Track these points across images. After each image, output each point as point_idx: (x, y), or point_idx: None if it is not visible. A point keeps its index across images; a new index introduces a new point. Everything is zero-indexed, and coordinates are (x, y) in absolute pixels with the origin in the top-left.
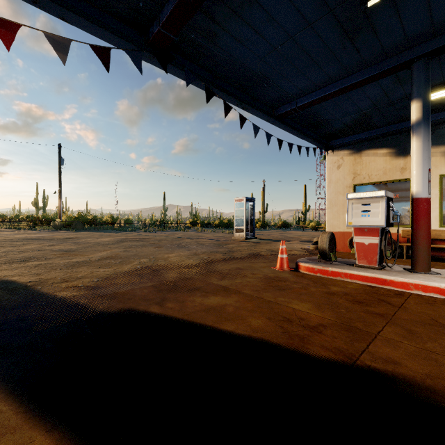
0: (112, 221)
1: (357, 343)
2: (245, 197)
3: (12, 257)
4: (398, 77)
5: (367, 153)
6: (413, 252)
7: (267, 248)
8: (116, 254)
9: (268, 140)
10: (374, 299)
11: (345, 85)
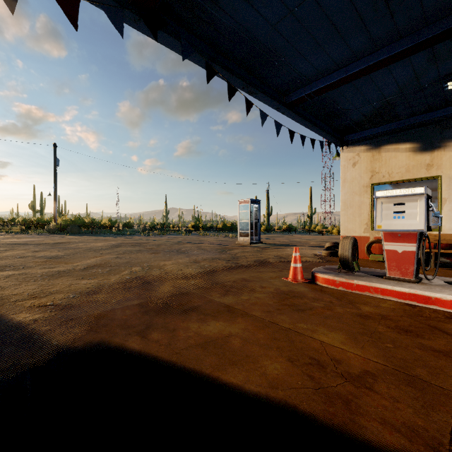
0: (111, 224)
1: (433, 413)
2: (250, 199)
3: None
4: (434, 53)
5: (387, 148)
6: None
7: (274, 254)
8: (106, 261)
9: (278, 130)
10: (423, 325)
11: (371, 62)
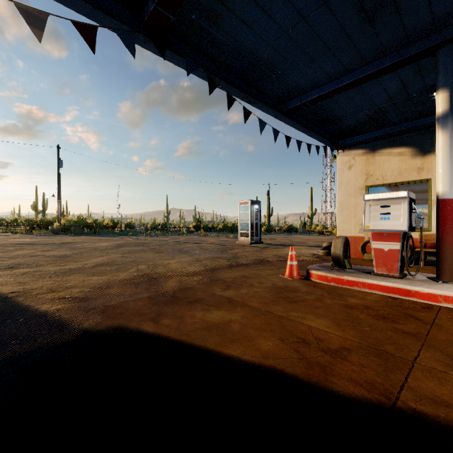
0: (113, 225)
1: (391, 374)
2: (250, 200)
3: (0, 264)
4: (419, 67)
5: (381, 152)
6: (439, 259)
7: (274, 253)
8: (113, 260)
9: (275, 137)
10: (400, 314)
11: (361, 75)
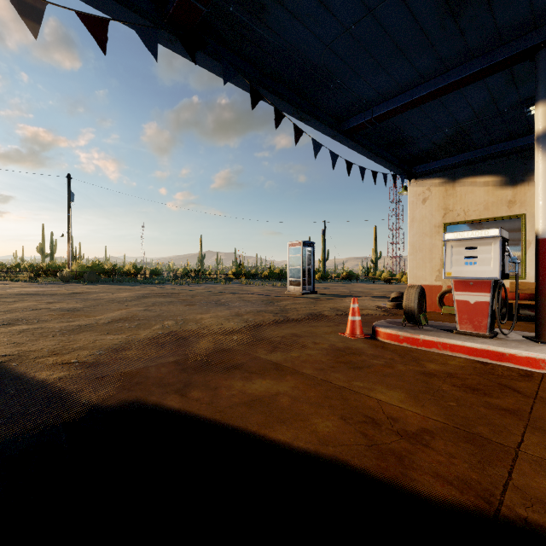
0: (136, 271)
1: (489, 468)
2: (302, 241)
3: None
4: (512, 74)
5: (462, 182)
6: (539, 314)
7: (331, 306)
8: (133, 314)
9: (334, 162)
10: (493, 383)
11: (440, 85)
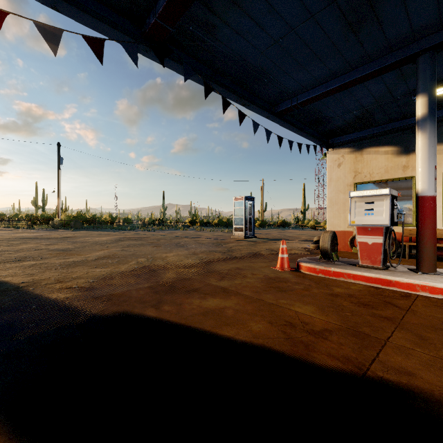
0: (112, 220)
1: (365, 351)
2: (245, 196)
3: (7, 257)
4: (401, 72)
5: (368, 151)
6: (418, 252)
7: (266, 247)
8: (113, 253)
9: (268, 137)
10: (380, 301)
11: (347, 80)
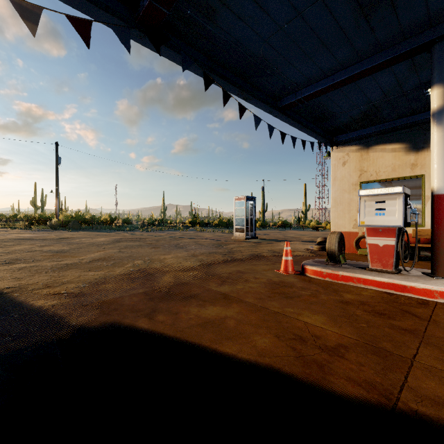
0: (111, 220)
1: (390, 373)
2: (245, 196)
3: None
4: (414, 63)
5: (374, 148)
6: (434, 255)
7: (268, 249)
8: (109, 255)
9: (271, 133)
10: (396, 309)
11: (356, 71)
